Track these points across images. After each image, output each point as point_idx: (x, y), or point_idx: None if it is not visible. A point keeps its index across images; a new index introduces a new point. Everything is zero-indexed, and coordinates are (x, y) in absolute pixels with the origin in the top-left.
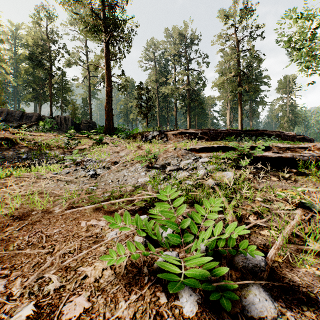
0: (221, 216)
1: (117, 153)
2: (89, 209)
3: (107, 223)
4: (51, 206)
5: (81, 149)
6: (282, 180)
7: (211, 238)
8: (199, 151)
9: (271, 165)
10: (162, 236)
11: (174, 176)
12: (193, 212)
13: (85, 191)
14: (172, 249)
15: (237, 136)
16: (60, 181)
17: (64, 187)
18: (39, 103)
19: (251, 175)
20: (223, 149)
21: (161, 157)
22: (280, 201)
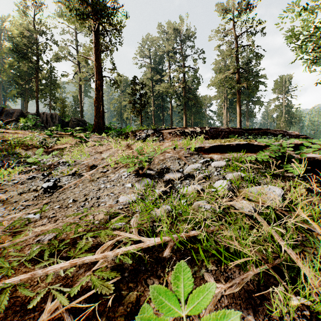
0: (299, 304)
1: (99, 154)
2: None
3: None
4: None
5: (60, 149)
6: None
7: None
8: (208, 151)
9: (320, 171)
10: None
11: (177, 190)
12: None
13: (11, 226)
14: None
15: (239, 135)
16: None
17: None
18: (25, 100)
19: (302, 190)
20: (244, 148)
21: (156, 160)
22: None
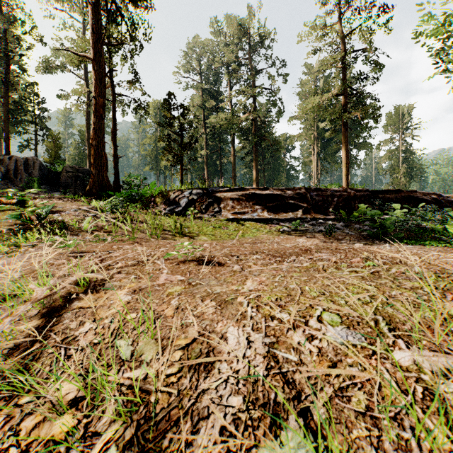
0: None
1: None
2: None
3: None
4: None
5: None
6: None
7: None
8: None
9: None
10: None
11: None
12: None
13: None
14: None
15: (365, 203)
16: None
17: None
18: None
19: None
20: None
21: None
22: None
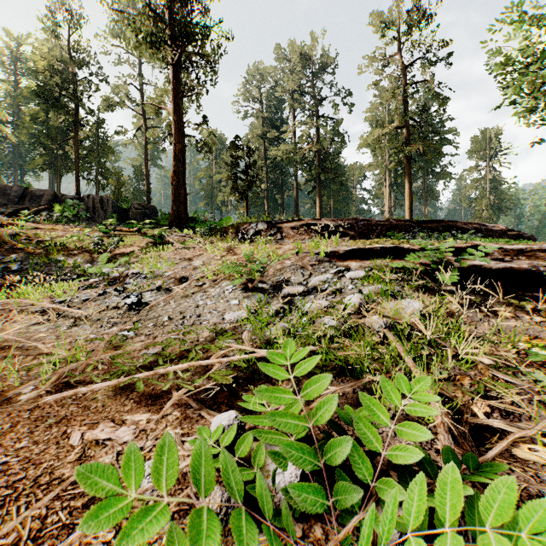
0: (407, 404)
1: (188, 261)
2: (105, 389)
3: (138, 432)
4: (17, 384)
5: (124, 254)
6: (522, 316)
7: (431, 530)
8: (344, 257)
9: (490, 284)
10: (274, 483)
11: (298, 308)
12: (356, 417)
13: (109, 341)
14: (302, 529)
15: (405, 231)
16: (64, 318)
17: (66, 333)
18: (57, 174)
19: (455, 306)
20: (392, 254)
21: (271, 269)
22: (534, 367)
